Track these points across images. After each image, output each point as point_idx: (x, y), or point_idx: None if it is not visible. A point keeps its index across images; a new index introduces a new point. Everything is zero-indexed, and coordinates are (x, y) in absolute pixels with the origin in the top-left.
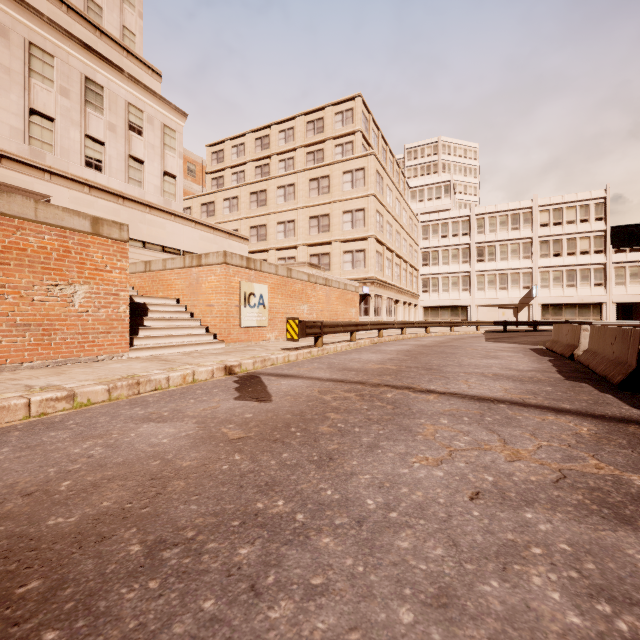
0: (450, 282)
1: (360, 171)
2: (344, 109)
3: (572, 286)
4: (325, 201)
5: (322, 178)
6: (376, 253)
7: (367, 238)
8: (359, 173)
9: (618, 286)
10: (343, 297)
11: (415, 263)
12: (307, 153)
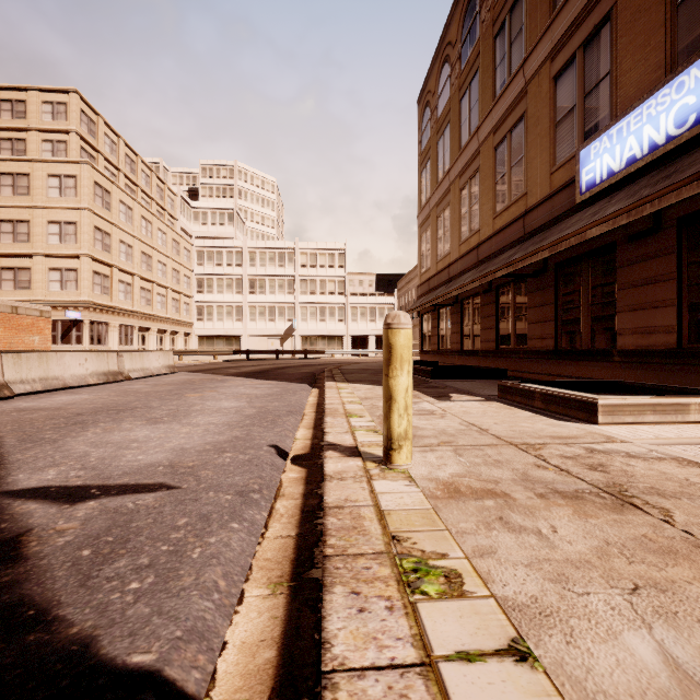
0: (225, 311)
1: (71, 178)
2: (55, 100)
3: (323, 321)
4: (23, 204)
5: (19, 175)
6: (96, 274)
7: (80, 256)
8: (70, 180)
9: (353, 322)
10: (9, 322)
11: (186, 289)
12: (2, 138)
